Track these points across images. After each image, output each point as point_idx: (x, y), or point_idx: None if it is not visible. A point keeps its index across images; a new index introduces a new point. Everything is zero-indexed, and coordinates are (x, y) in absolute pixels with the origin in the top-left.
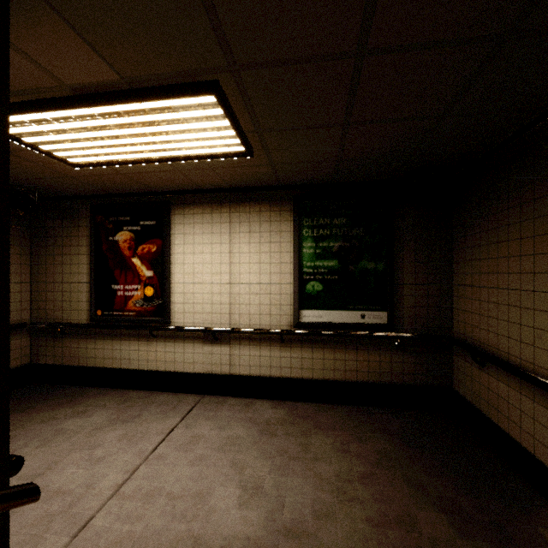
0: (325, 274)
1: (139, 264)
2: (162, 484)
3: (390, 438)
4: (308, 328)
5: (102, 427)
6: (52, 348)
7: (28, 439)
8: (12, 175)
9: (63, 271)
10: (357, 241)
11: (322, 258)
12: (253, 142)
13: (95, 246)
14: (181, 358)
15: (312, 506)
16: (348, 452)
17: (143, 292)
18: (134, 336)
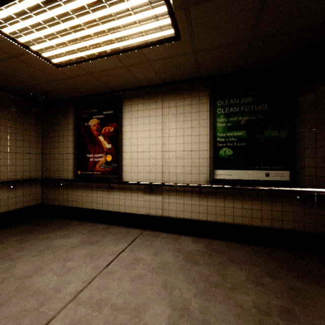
0: (235, 142)
1: (103, 140)
2: (108, 295)
3: (299, 277)
4: (221, 183)
5: (75, 246)
6: (53, 195)
7: (30, 250)
8: (25, 82)
9: (59, 146)
10: (262, 115)
11: (232, 129)
12: (181, 23)
13: (77, 129)
14: (129, 203)
15: None
16: (262, 285)
17: (105, 158)
18: (99, 188)
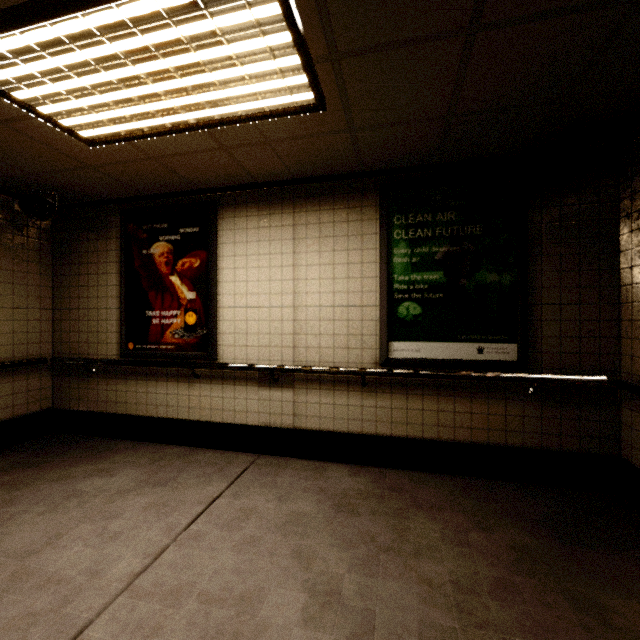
0: (425, 291)
1: (179, 283)
2: (194, 577)
3: (529, 527)
4: (401, 366)
5: (126, 491)
6: (77, 390)
7: (33, 502)
8: (21, 168)
9: (89, 295)
10: (472, 244)
11: (420, 269)
12: (326, 83)
13: (126, 262)
14: (230, 405)
15: (419, 632)
16: (467, 545)
17: (183, 319)
18: (172, 376)
